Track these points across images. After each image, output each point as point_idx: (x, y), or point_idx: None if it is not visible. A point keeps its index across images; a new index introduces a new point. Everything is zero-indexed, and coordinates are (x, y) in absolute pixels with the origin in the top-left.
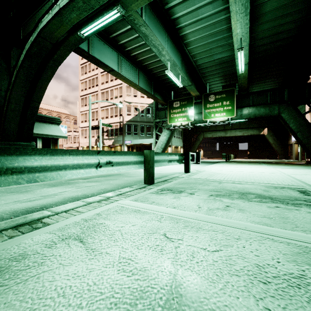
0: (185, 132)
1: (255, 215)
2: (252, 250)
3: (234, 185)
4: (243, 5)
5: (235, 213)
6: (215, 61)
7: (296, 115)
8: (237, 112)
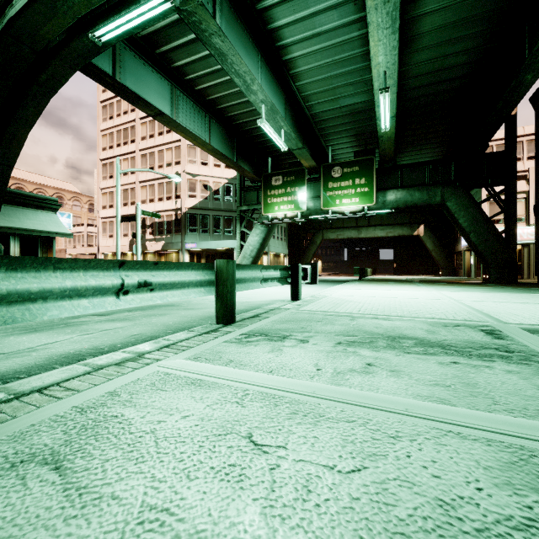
0: (292, 229)
1: (421, 382)
2: (425, 464)
3: (378, 323)
4: (389, 15)
5: (384, 378)
6: (343, 110)
7: (469, 204)
8: (377, 196)
